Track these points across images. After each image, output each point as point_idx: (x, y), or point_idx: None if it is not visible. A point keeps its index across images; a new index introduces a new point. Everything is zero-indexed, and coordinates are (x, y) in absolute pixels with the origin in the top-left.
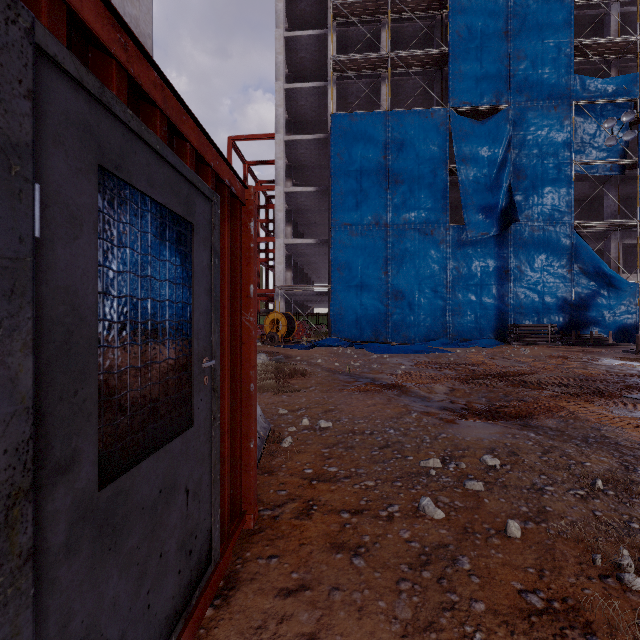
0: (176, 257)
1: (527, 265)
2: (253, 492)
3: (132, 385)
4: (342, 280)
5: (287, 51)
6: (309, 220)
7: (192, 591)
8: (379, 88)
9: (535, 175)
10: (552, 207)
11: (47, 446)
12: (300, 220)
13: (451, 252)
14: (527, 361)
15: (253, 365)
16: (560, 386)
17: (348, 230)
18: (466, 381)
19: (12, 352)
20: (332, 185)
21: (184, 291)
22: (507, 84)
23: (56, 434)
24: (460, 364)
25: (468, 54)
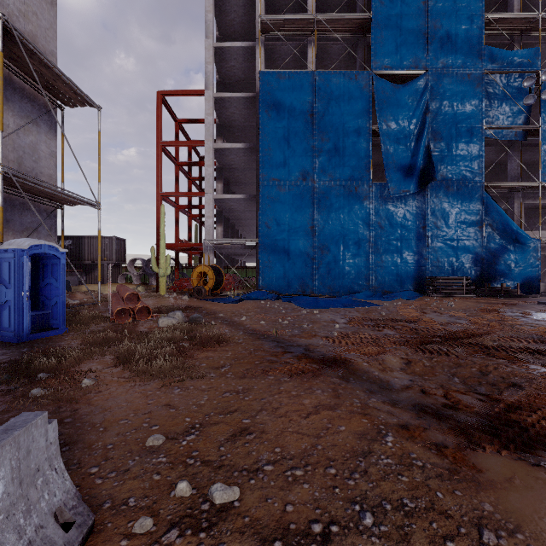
0: None
1: (443, 221)
2: None
3: None
4: (270, 234)
5: (217, 12)
6: (239, 179)
7: None
8: (305, 52)
9: (450, 137)
10: (465, 168)
11: None
12: (231, 178)
13: (374, 208)
14: (463, 316)
15: None
16: (533, 354)
17: (276, 185)
18: (418, 347)
19: None
20: (260, 141)
21: None
22: (425, 51)
23: None
24: (396, 320)
25: (389, 20)
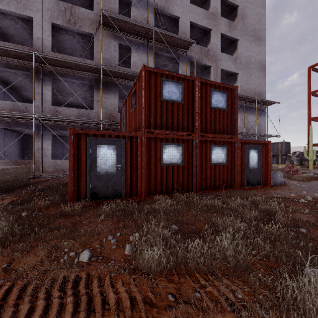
0: (256, 153)
1: None
2: (269, 183)
3: (251, 163)
4: None
5: None
6: None
7: (257, 185)
8: None
9: None
10: None
11: (247, 165)
12: None
13: None
14: None
15: (269, 165)
16: None
17: None
18: None
19: (246, 160)
20: None
21: (257, 156)
22: None
23: (247, 165)
24: None
25: None
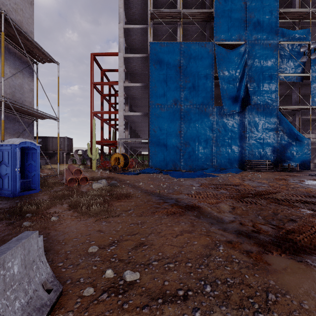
0: None
1: (255, 128)
2: None
3: None
4: (156, 135)
5: (125, 8)
6: (138, 103)
7: None
8: (176, 31)
9: (259, 80)
10: (268, 97)
11: None
12: (133, 103)
13: (215, 121)
14: (265, 182)
15: None
16: (304, 203)
17: (159, 107)
18: (239, 200)
19: None
20: (150, 82)
21: None
22: (244, 30)
23: None
24: (227, 185)
25: (224, 13)
